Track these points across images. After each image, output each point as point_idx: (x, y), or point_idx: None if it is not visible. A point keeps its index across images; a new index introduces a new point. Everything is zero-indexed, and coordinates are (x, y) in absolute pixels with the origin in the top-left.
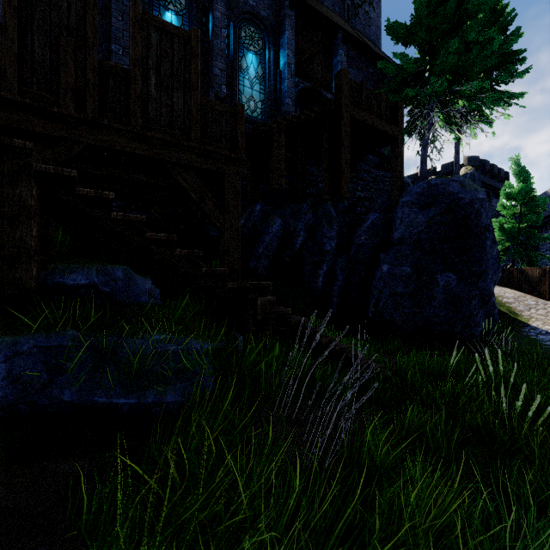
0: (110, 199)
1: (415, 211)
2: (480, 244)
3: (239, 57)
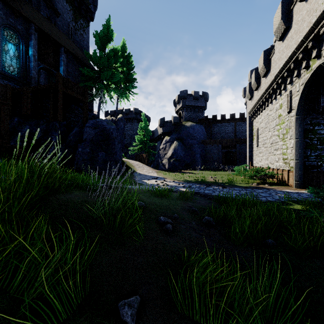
0: None
1: (91, 130)
2: (114, 143)
3: (3, 44)
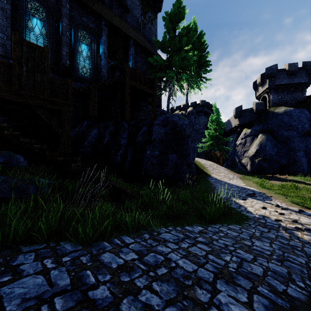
0: (4, 126)
1: (160, 128)
2: (186, 142)
3: (77, 45)
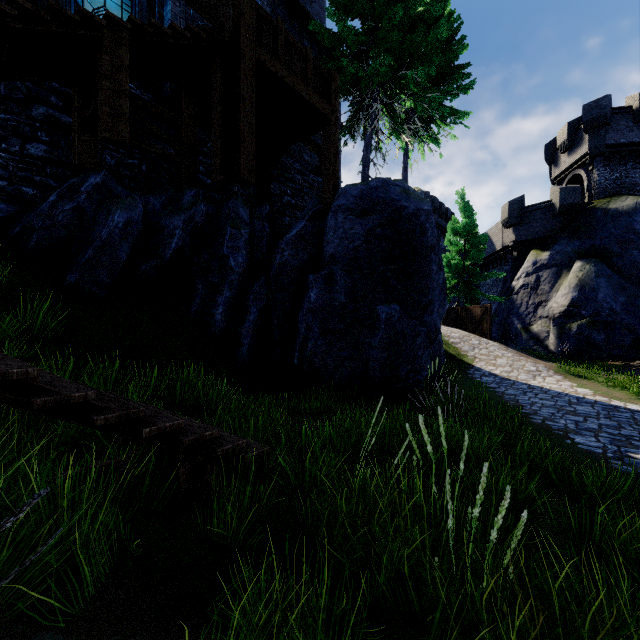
0: None
1: (351, 219)
2: (426, 268)
3: None
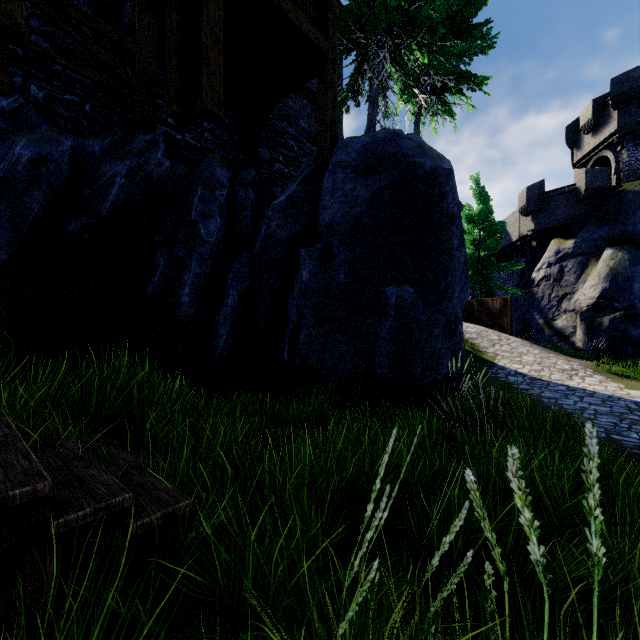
0: None
1: (353, 179)
2: (445, 242)
3: None
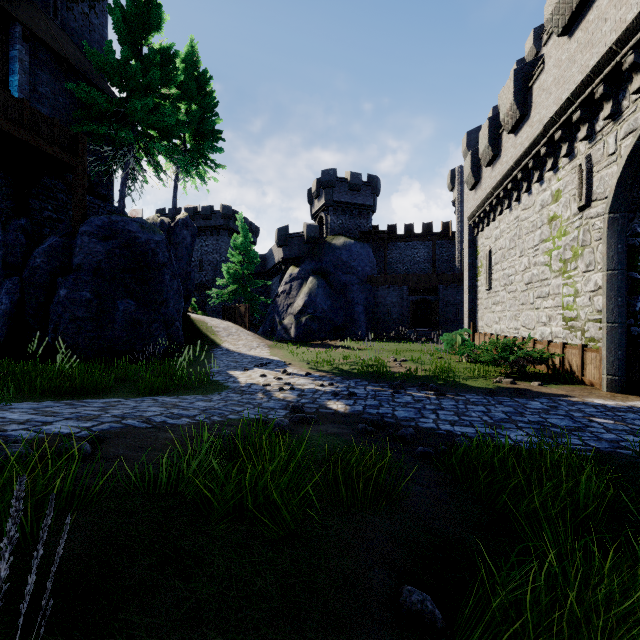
0: None
1: (95, 242)
2: (160, 277)
3: None
